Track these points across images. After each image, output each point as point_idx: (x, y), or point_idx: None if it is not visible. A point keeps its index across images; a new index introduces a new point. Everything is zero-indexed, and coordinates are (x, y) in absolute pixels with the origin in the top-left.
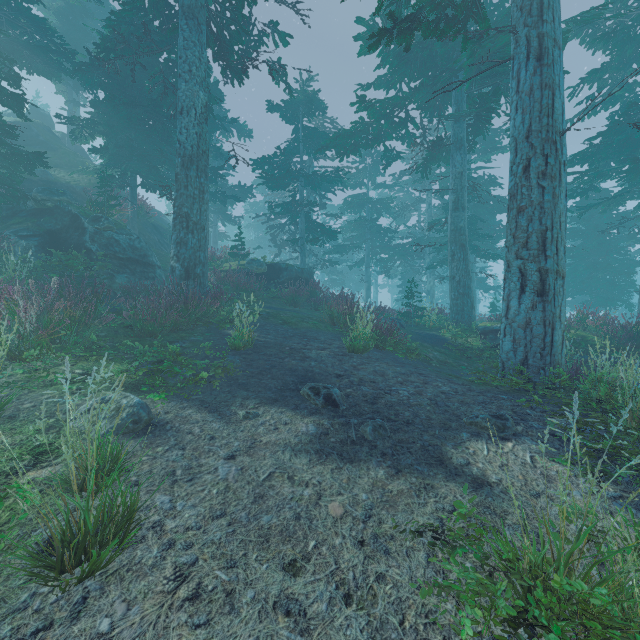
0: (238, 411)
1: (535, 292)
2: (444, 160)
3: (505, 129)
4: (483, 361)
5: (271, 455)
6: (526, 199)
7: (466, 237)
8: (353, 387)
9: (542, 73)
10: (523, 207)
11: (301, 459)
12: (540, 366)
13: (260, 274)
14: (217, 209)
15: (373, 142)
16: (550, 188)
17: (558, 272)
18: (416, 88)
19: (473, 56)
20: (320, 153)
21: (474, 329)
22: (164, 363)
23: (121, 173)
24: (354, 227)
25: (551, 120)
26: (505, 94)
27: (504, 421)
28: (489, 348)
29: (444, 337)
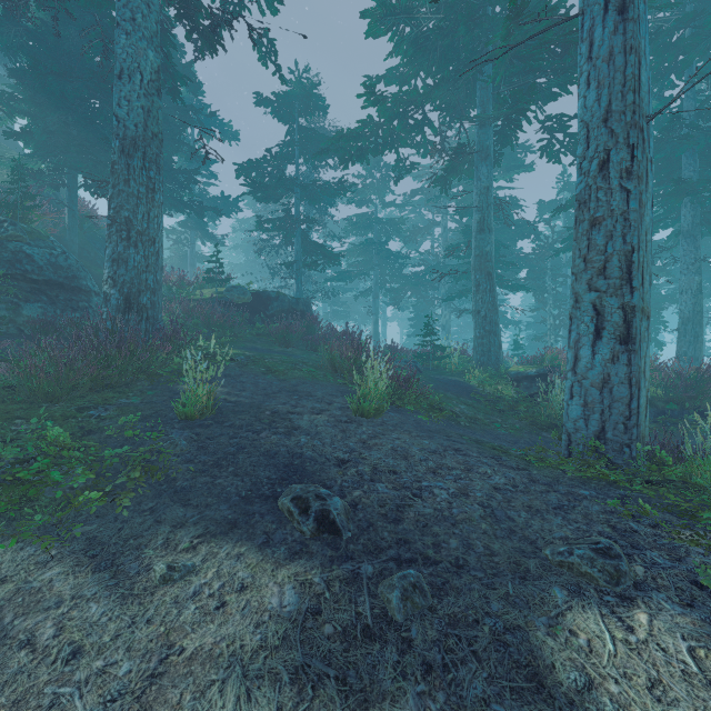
0: (155, 561)
1: (617, 338)
2: (466, 173)
3: (528, 146)
4: (519, 416)
5: (194, 702)
6: (604, 207)
7: (493, 264)
8: (363, 487)
9: (626, 31)
10: (599, 218)
11: (258, 710)
12: (624, 442)
13: (243, 305)
14: (194, 224)
15: (383, 147)
16: (637, 192)
17: (643, 310)
18: (435, 83)
19: (508, 39)
20: (320, 160)
21: (503, 374)
22: (34, 463)
23: (53, 168)
24: (360, 251)
25: (638, 98)
26: (538, 97)
27: (616, 561)
28: (524, 399)
29: (469, 384)
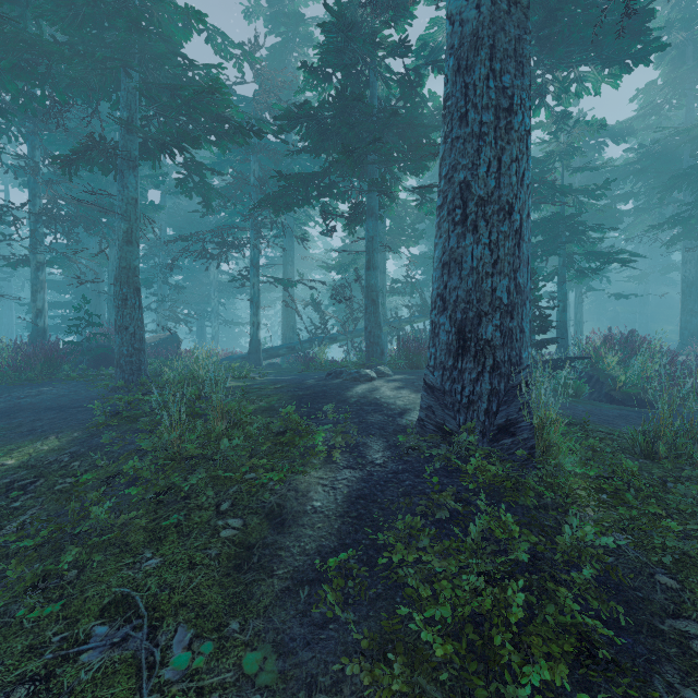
0: None
1: None
2: None
3: None
4: None
5: None
6: None
7: None
8: None
9: None
10: None
11: None
12: None
13: None
14: None
15: None
16: None
17: None
18: None
19: None
20: None
21: None
22: None
23: None
24: None
25: None
26: None
27: None
28: None
29: None
